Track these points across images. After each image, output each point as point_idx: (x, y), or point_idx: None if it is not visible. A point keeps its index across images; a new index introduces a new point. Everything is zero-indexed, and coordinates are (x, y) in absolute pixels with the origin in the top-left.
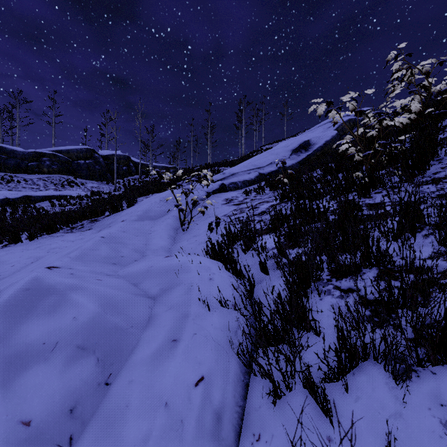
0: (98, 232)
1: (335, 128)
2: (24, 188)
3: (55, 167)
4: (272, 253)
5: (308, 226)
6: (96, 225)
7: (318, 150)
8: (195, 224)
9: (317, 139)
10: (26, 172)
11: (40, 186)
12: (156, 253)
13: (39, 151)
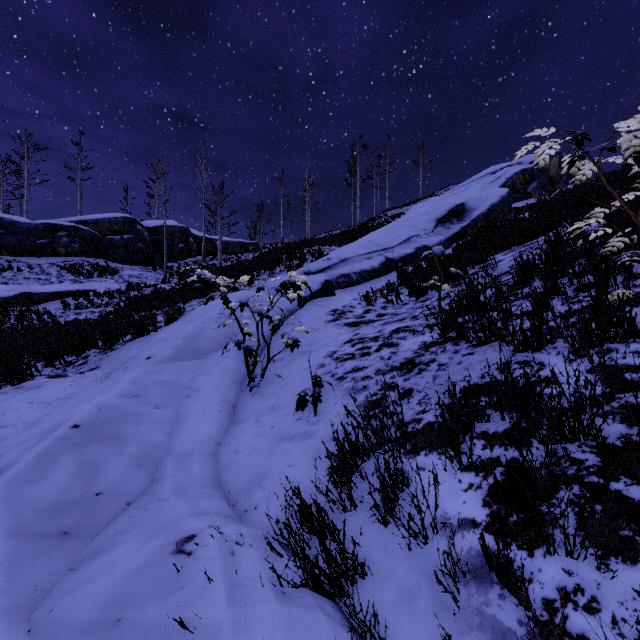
0: (96, 386)
1: (502, 183)
2: (26, 279)
3: (76, 246)
4: (466, 552)
5: (545, 449)
6: (108, 359)
7: (480, 219)
8: (275, 370)
9: (476, 201)
10: (34, 253)
11: (52, 275)
12: (182, 471)
13: (53, 223)
